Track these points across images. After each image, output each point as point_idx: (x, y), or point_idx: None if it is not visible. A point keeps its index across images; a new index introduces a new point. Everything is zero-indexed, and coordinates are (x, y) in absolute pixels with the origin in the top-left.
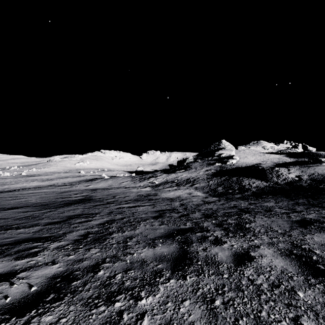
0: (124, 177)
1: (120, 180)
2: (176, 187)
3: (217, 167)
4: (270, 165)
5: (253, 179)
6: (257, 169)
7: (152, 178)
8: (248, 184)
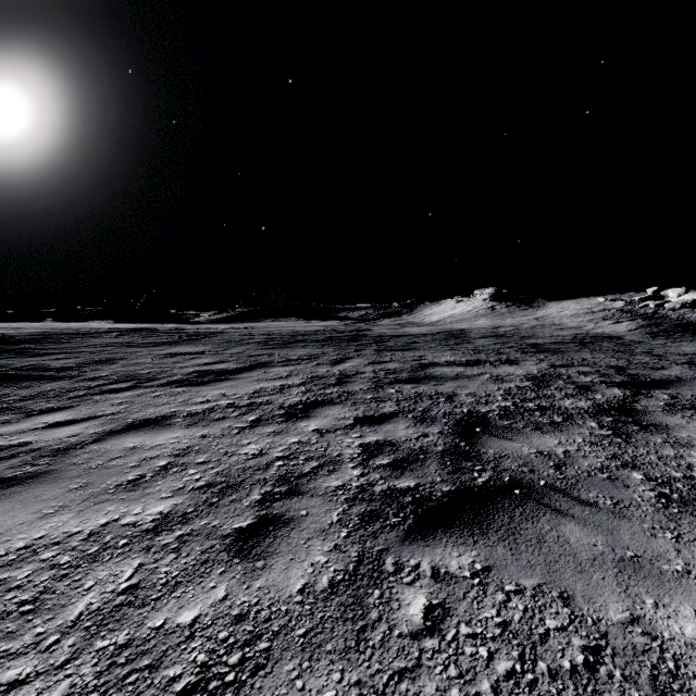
0: None
1: None
2: None
3: None
4: None
5: None
6: None
7: None
8: None
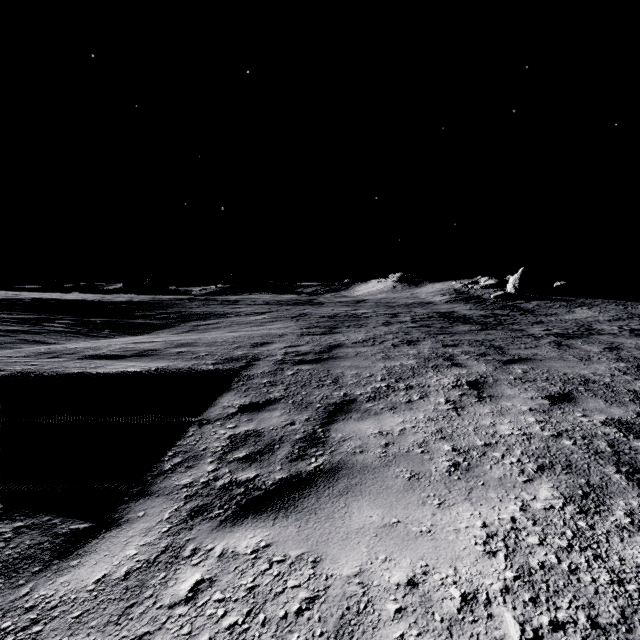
0: None
1: None
2: None
3: None
4: None
5: None
6: None
7: None
8: None
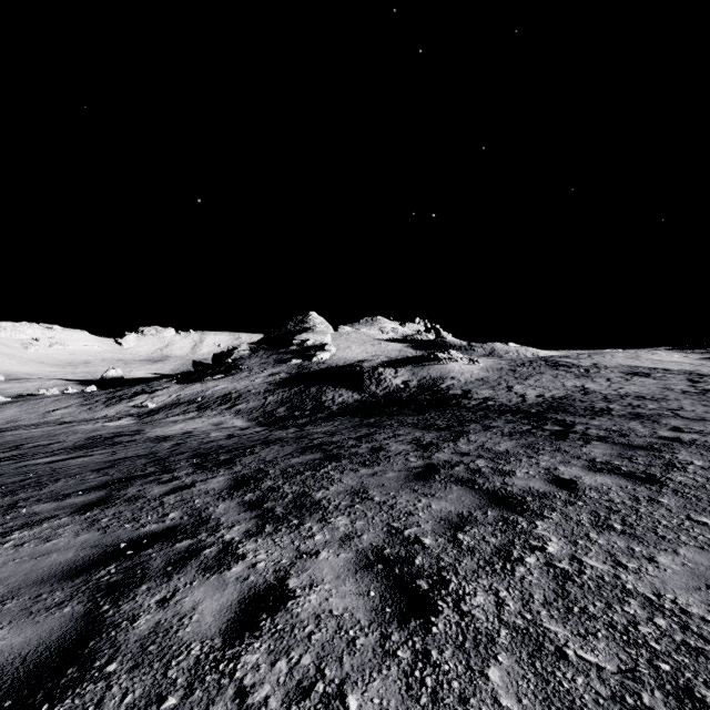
0: (61, 398)
1: (45, 405)
2: (196, 412)
3: (293, 367)
4: (375, 364)
5: (343, 389)
6: (354, 371)
7: (142, 396)
8: (331, 398)
